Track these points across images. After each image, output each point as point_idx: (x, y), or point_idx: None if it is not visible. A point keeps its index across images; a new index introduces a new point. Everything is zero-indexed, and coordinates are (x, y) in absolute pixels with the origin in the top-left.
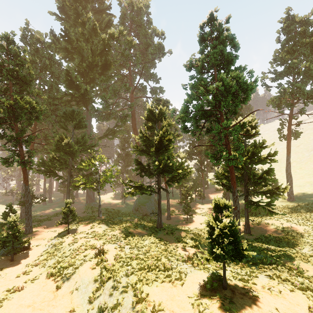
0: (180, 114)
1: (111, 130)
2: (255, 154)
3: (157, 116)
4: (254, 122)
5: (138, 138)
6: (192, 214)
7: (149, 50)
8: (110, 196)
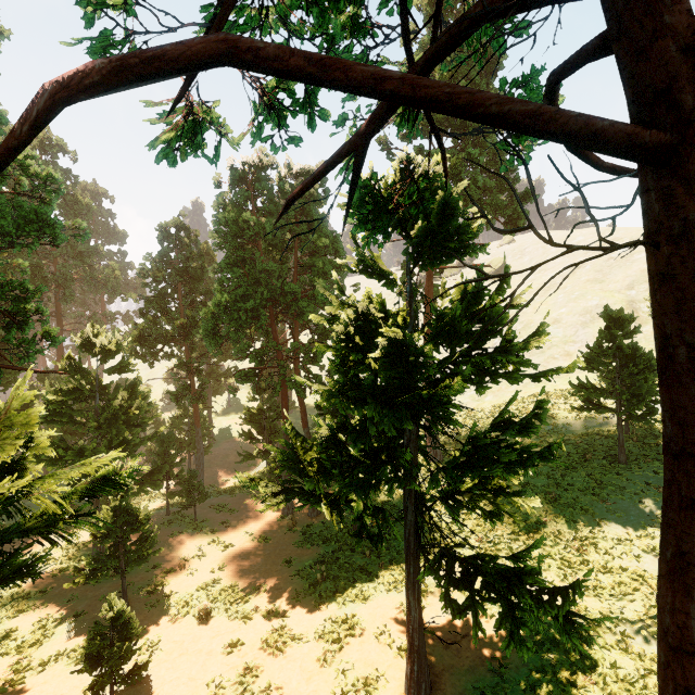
0: None
1: None
2: (488, 338)
3: None
4: (457, 191)
5: None
6: (145, 662)
7: None
8: None
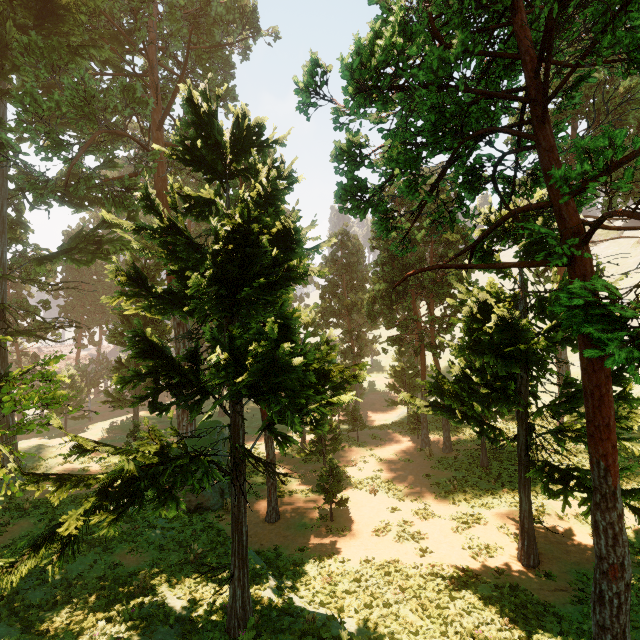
0: (354, 80)
1: (85, 238)
2: None
3: (231, 150)
4: None
5: (134, 232)
6: (346, 498)
7: (214, 6)
8: (96, 437)
